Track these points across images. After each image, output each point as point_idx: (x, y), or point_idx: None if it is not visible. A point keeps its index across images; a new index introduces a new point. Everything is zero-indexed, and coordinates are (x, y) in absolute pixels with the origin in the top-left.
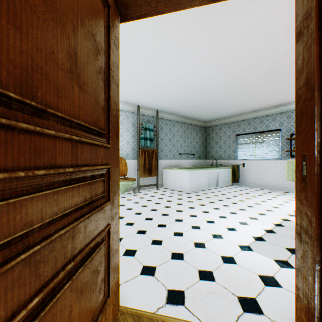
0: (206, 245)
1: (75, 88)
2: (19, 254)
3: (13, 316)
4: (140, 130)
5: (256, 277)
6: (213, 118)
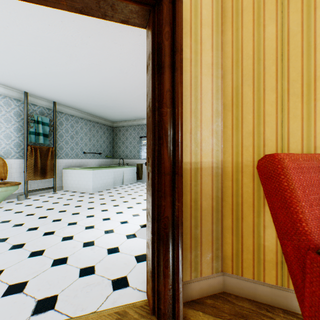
0: (96, 242)
1: None
2: None
3: None
4: (29, 123)
5: (133, 258)
6: (120, 119)
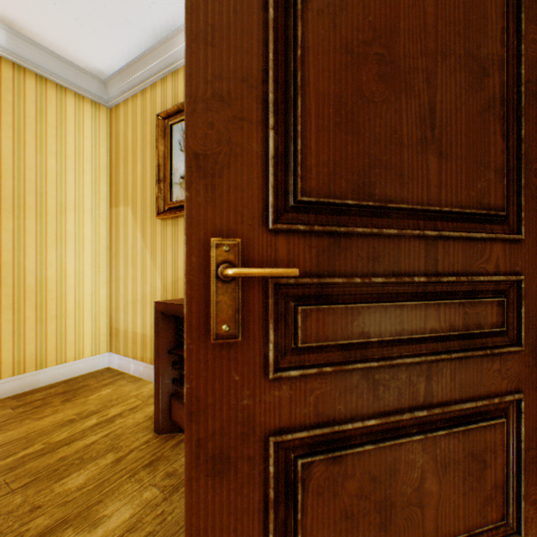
0: None
1: (429, 161)
2: (356, 362)
3: (351, 420)
4: None
5: None
6: None
